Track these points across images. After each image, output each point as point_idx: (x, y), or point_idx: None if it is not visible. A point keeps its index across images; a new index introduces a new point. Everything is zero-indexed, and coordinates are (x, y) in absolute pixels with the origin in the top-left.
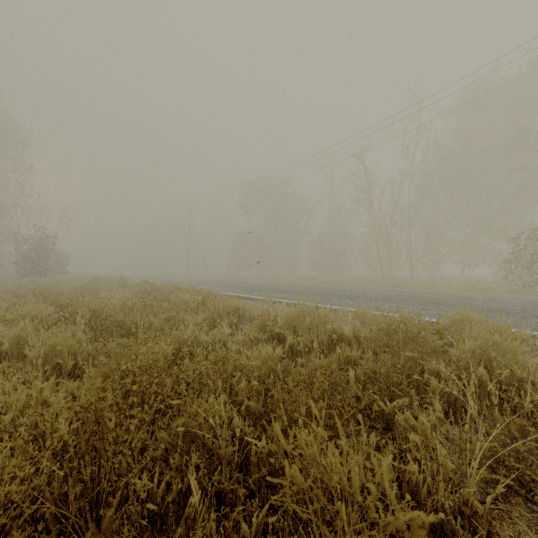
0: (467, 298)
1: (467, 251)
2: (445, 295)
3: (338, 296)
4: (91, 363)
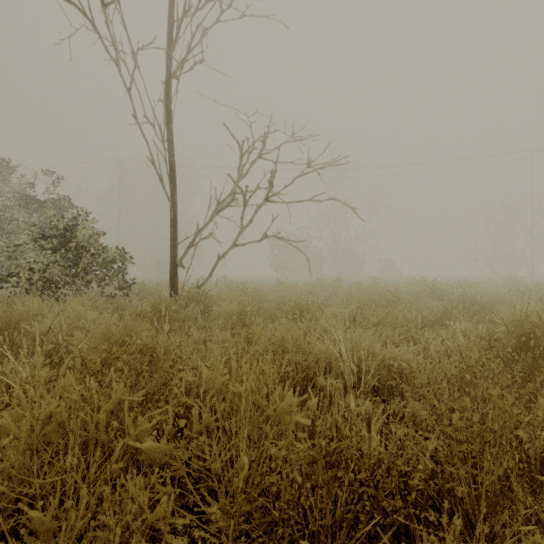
0: None
1: None
2: None
3: None
4: None
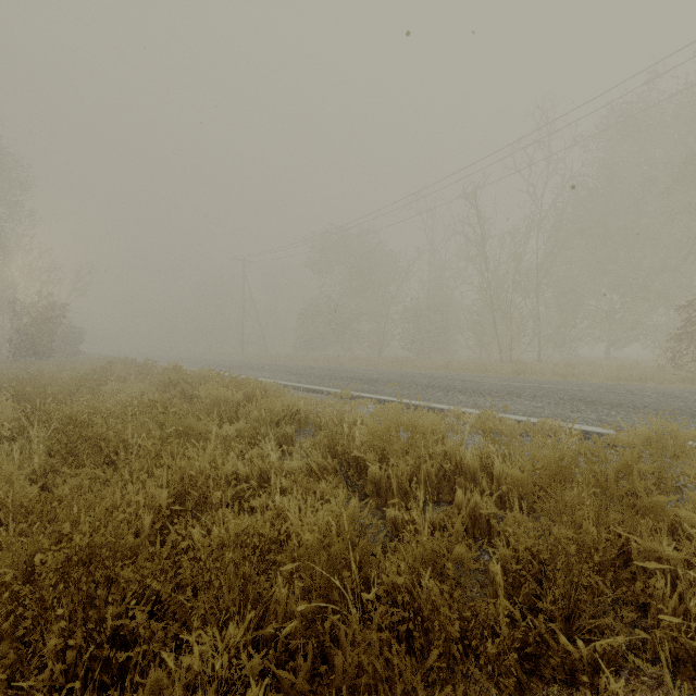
0: (631, 393)
1: (615, 325)
2: (595, 387)
3: (444, 388)
4: (11, 528)
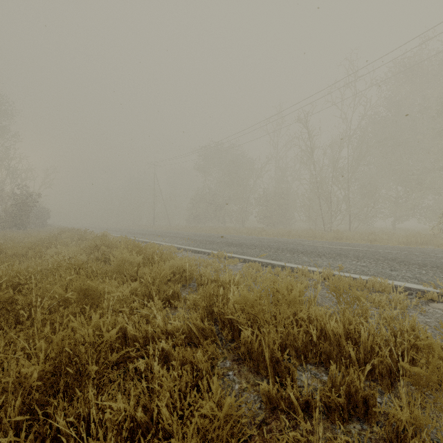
0: (427, 254)
1: (400, 206)
2: (398, 250)
3: (290, 250)
4: None
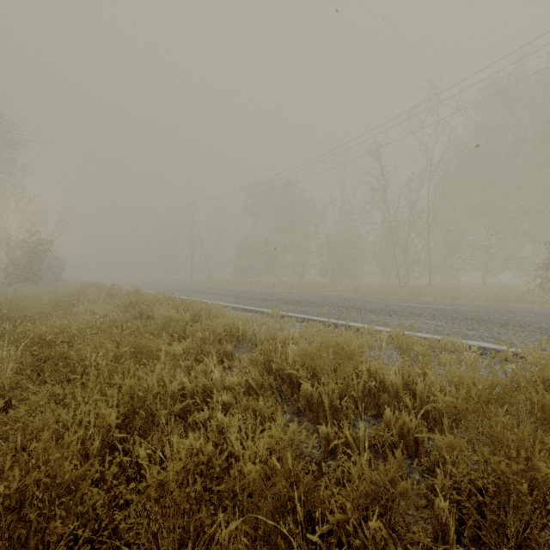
0: (513, 313)
1: (491, 257)
2: (482, 308)
3: (356, 309)
4: None
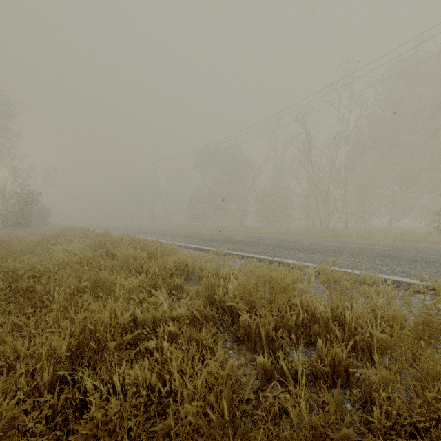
0: (418, 251)
1: (396, 205)
2: (391, 247)
3: (287, 248)
4: None
